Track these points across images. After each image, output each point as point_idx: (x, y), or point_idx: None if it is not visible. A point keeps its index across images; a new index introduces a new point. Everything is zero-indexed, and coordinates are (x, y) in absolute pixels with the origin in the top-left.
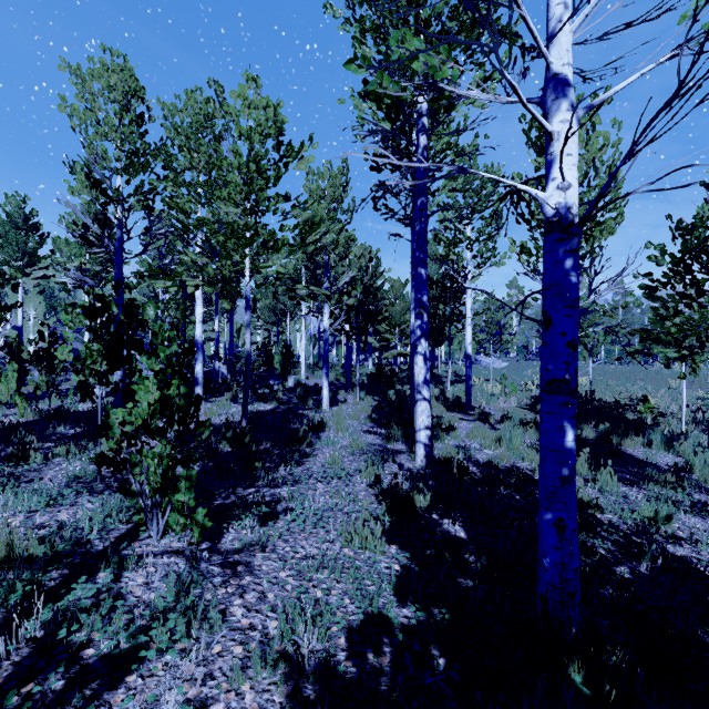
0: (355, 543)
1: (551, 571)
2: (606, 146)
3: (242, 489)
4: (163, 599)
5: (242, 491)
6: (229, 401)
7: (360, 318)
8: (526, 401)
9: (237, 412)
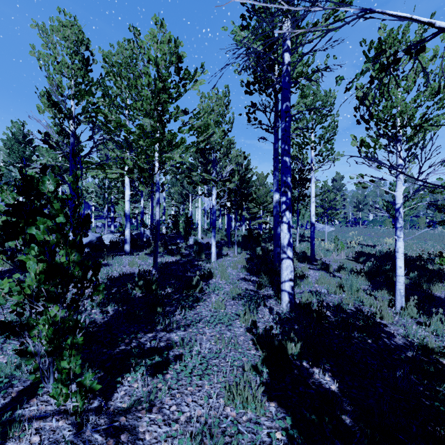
0: (236, 402)
1: None
2: (435, 57)
3: (143, 333)
4: None
5: (142, 335)
6: (148, 255)
7: (237, 198)
8: (352, 255)
9: (151, 263)
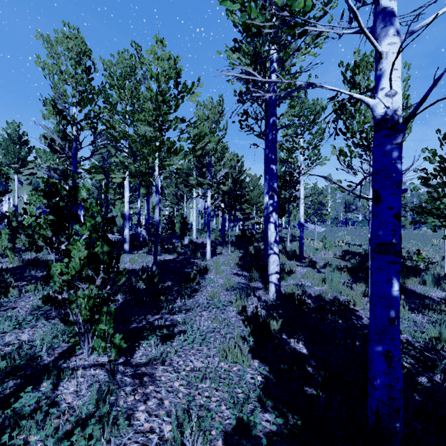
0: (228, 358)
1: (380, 390)
2: None
3: (150, 315)
4: (87, 405)
5: (150, 317)
6: (146, 253)
7: (231, 199)
8: (339, 253)
9: (151, 261)
